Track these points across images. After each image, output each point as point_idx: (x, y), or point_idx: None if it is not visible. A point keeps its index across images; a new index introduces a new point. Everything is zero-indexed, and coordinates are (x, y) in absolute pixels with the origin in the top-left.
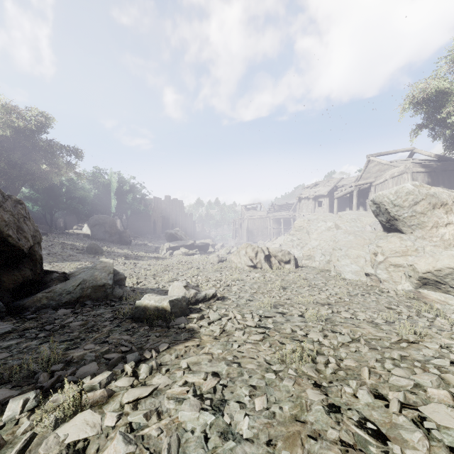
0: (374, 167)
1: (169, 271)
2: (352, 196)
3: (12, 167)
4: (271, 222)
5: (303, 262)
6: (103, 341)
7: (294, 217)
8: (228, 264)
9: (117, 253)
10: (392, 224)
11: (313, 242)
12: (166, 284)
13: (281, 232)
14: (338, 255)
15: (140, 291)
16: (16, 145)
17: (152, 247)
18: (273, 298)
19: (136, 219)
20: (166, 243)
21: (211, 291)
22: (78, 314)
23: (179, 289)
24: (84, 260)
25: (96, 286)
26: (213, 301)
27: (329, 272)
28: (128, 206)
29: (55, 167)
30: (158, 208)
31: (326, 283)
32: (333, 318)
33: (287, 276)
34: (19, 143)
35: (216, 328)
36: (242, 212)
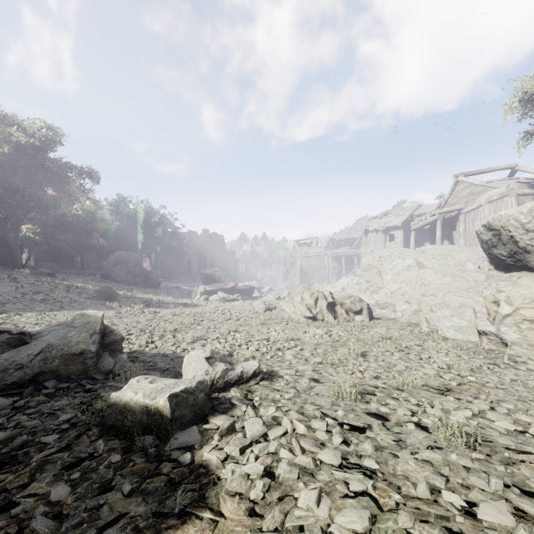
0: (464, 190)
1: (197, 324)
2: (434, 227)
3: (13, 192)
4: (330, 260)
5: (378, 311)
6: (5, 503)
7: (357, 254)
8: (278, 313)
9: (137, 299)
10: (519, 259)
11: (391, 286)
12: (188, 345)
13: (342, 272)
14: (432, 303)
15: (145, 360)
16: (17, 165)
17: (185, 291)
18: (351, 375)
19: (168, 257)
20: (200, 286)
21: (251, 364)
22: (19, 410)
23: (198, 364)
24: (88, 308)
25: (68, 355)
26: (255, 382)
27: (418, 326)
28: (157, 242)
29: (65, 193)
30: (194, 244)
31: (422, 345)
32: (487, 435)
33: (361, 333)
34: (20, 163)
35: (255, 470)
36: (295, 248)
